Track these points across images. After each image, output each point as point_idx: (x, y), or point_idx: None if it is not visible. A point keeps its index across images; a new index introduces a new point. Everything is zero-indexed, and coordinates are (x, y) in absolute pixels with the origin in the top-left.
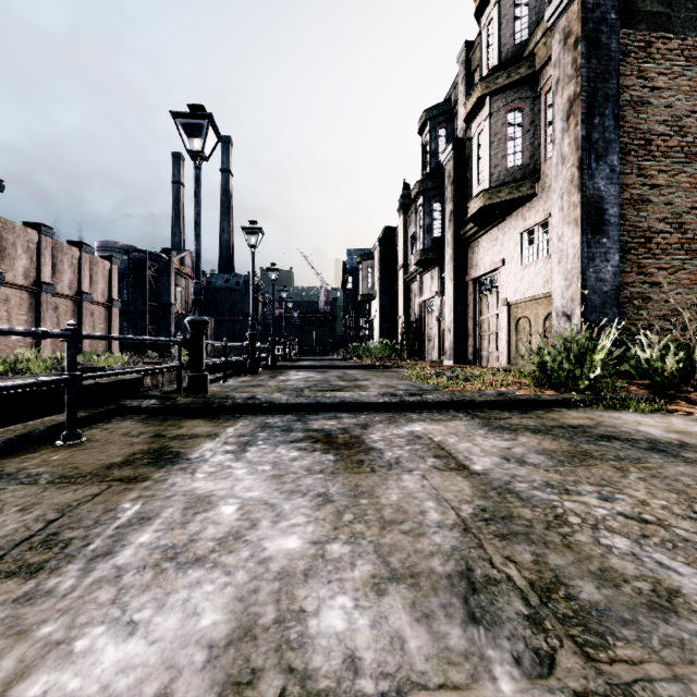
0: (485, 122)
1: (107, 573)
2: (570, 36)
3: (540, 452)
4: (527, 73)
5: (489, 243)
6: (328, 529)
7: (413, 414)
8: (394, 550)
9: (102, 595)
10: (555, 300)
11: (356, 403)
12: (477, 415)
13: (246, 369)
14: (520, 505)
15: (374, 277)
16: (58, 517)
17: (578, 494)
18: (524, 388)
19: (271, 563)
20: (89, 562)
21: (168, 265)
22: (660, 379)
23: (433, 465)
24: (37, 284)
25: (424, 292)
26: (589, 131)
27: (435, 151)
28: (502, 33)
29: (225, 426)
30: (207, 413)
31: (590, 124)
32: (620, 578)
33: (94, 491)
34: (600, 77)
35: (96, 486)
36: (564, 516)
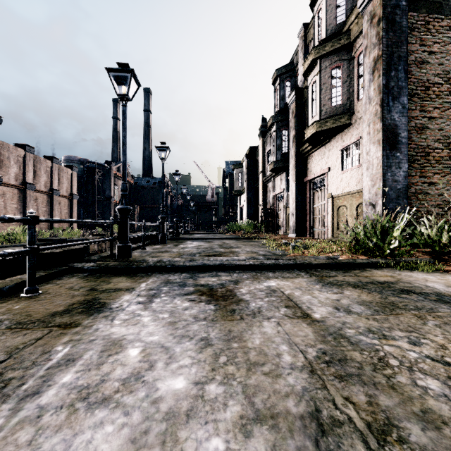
0: (316, 76)
1: (31, 413)
2: (374, 17)
3: (361, 303)
4: (345, 43)
5: (319, 156)
6: (207, 371)
7: (269, 273)
8: (258, 391)
9: (22, 435)
10: (365, 194)
11: (231, 265)
12: (313, 274)
13: (158, 240)
14: (351, 349)
15: (243, 179)
16: (6, 359)
17: (393, 339)
18: (344, 254)
19: (161, 403)
20: (19, 402)
21: (109, 171)
22: (437, 248)
23: (285, 314)
24: (23, 184)
25: (276, 189)
26: (388, 80)
27: (283, 96)
28: (328, 16)
29: (140, 282)
30: (129, 272)
31: (388, 76)
32: (439, 420)
33: (38, 335)
34: (395, 44)
35: (40, 331)
36: (386, 359)
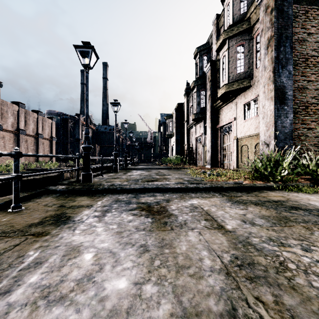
0: (226, 51)
1: (0, 310)
2: (268, 8)
3: (261, 217)
4: (247, 27)
5: (228, 109)
6: (144, 272)
7: (192, 194)
8: (185, 290)
9: None
10: (261, 136)
11: (164, 188)
12: (225, 194)
13: (112, 170)
14: (257, 254)
15: (173, 126)
16: None
17: (289, 246)
18: (247, 180)
19: (107, 302)
20: None
21: (78, 121)
22: (315, 176)
23: (205, 225)
24: (17, 130)
25: (196, 133)
26: (278, 54)
27: (201, 67)
28: (234, 8)
29: (97, 200)
30: (89, 193)
31: (279, 50)
32: None
33: (16, 242)
34: (283, 27)
35: (18, 238)
36: (285, 263)
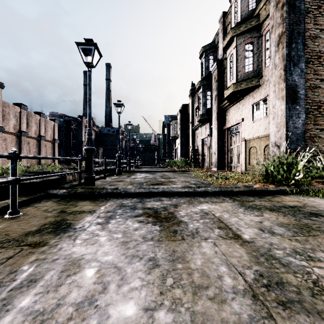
0: (233, 50)
1: None
2: (279, 3)
3: (280, 225)
4: (255, 24)
5: (235, 110)
6: (156, 294)
7: (201, 198)
8: (206, 320)
9: None
10: (271, 138)
11: (170, 192)
12: (235, 199)
13: (116, 172)
14: (284, 271)
15: (177, 128)
16: None
17: (319, 261)
18: (258, 183)
19: None
20: None
21: (81, 123)
22: None
23: (219, 234)
24: (19, 132)
25: (202, 135)
26: (290, 51)
27: (207, 66)
28: (242, 5)
29: (100, 205)
30: (92, 197)
31: (290, 47)
32: None
33: (9, 254)
34: (295, 23)
35: (13, 250)
36: (320, 283)
